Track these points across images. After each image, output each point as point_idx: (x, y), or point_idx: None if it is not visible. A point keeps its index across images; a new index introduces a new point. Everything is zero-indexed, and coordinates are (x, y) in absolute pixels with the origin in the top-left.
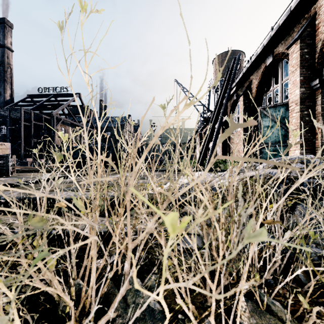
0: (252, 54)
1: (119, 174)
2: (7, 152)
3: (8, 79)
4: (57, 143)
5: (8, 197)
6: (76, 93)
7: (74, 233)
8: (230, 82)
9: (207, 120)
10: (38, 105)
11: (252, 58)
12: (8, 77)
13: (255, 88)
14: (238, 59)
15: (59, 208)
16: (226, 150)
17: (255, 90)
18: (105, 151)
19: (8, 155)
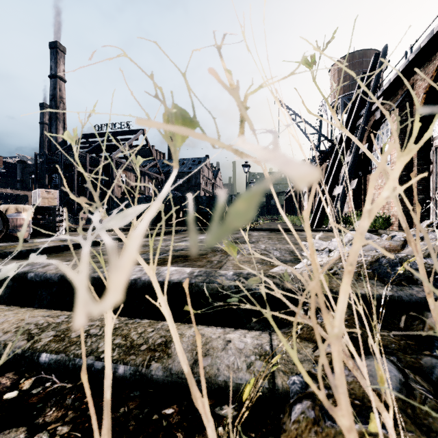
0: (416, 40)
1: (204, 235)
2: (54, 202)
3: (61, 116)
4: (117, 194)
5: (40, 273)
6: (140, 130)
7: (170, 379)
8: (371, 91)
9: (325, 155)
10: (94, 146)
11: (421, 43)
12: (61, 113)
13: (422, 95)
14: (383, 55)
15: (128, 299)
16: (360, 199)
17: (422, 97)
18: (178, 203)
19: (56, 206)
